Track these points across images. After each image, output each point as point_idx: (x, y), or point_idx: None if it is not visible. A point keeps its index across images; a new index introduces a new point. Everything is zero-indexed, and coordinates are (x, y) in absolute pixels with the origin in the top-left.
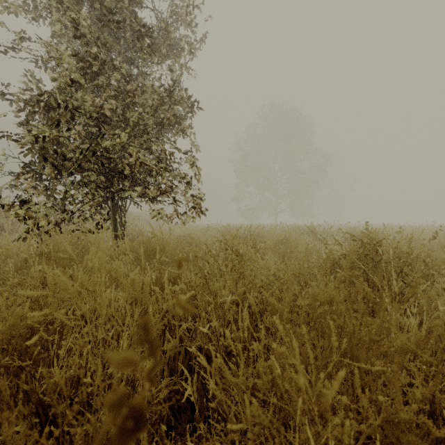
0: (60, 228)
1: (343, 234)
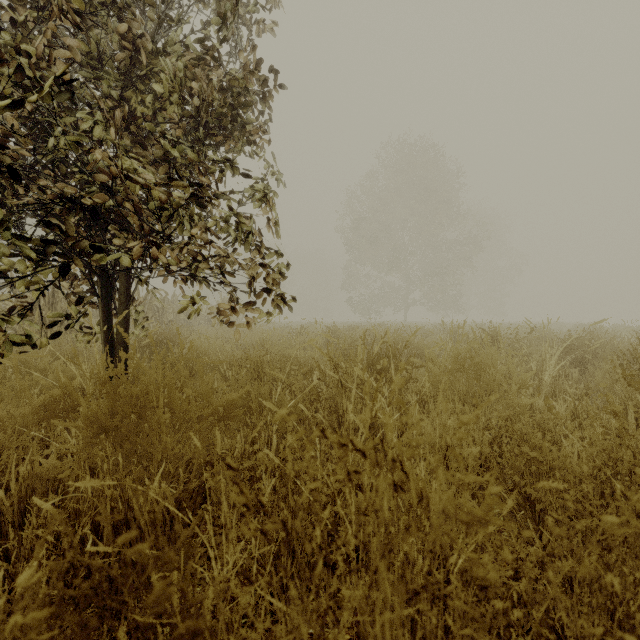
0: None
1: None
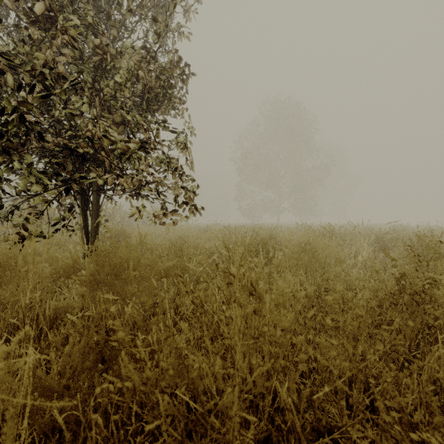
0: None
1: (424, 244)
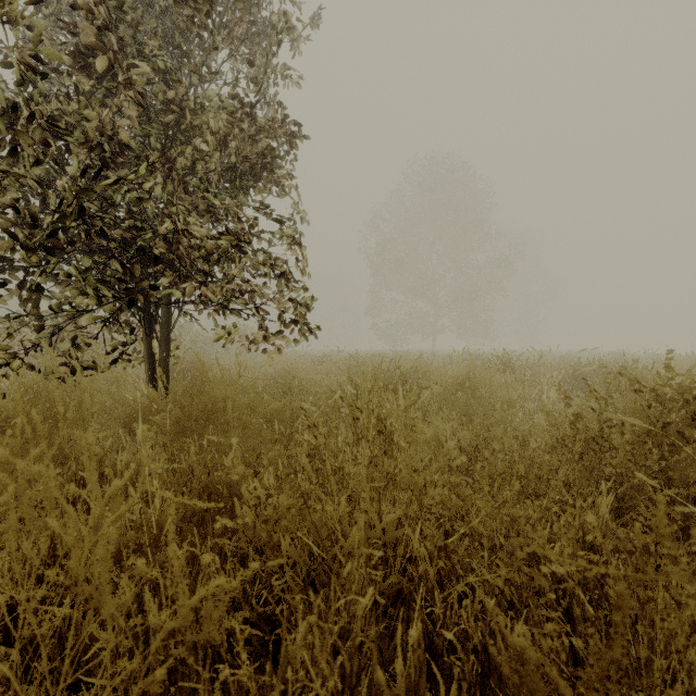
0: (24, 362)
1: (606, 377)
